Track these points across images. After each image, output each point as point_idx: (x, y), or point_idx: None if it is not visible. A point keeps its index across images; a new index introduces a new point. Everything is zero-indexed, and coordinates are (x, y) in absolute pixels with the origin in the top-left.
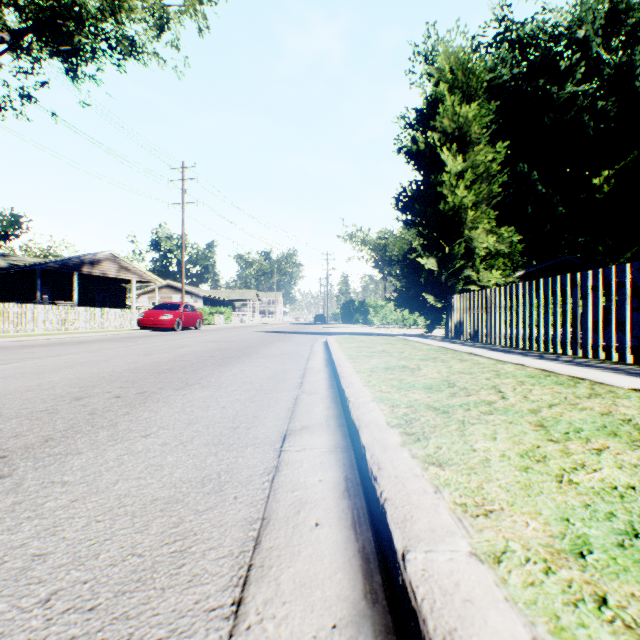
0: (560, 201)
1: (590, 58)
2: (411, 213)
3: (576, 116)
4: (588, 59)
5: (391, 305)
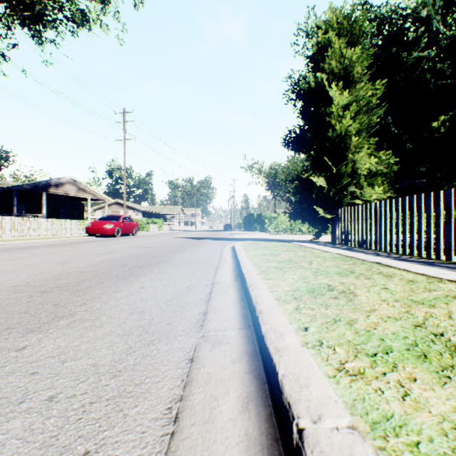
0: (407, 139)
1: (431, 31)
2: (295, 149)
3: (420, 75)
4: (429, 33)
5: (282, 217)
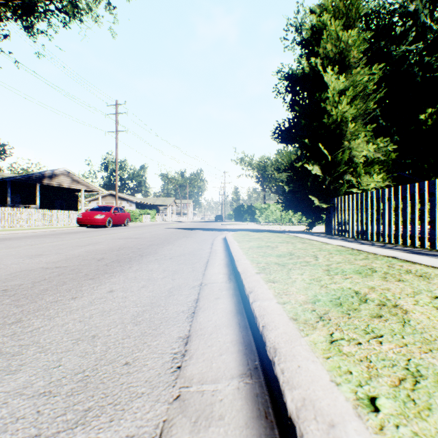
0: (395, 132)
1: (419, 25)
2: (284, 142)
3: (408, 68)
4: (416, 27)
5: (272, 208)
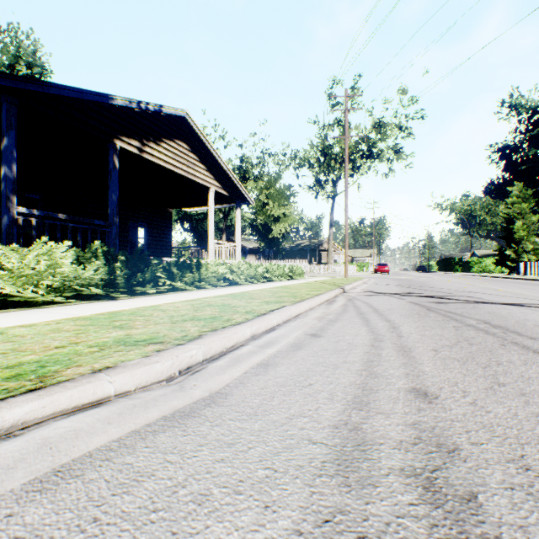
0: None
1: None
2: (498, 197)
3: None
4: None
5: (486, 262)
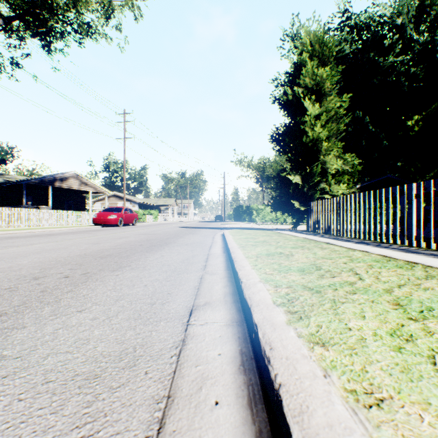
0: (384, 137)
1: (405, 38)
2: (281, 145)
3: (396, 78)
4: (404, 39)
5: (268, 208)
